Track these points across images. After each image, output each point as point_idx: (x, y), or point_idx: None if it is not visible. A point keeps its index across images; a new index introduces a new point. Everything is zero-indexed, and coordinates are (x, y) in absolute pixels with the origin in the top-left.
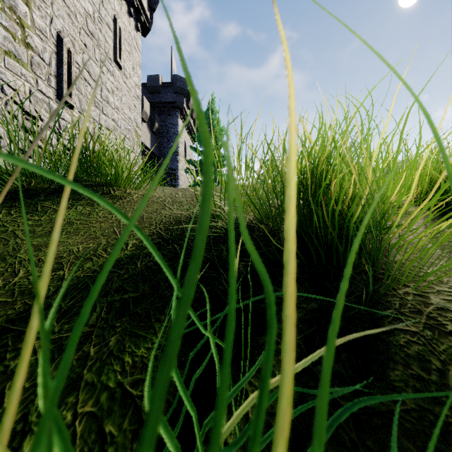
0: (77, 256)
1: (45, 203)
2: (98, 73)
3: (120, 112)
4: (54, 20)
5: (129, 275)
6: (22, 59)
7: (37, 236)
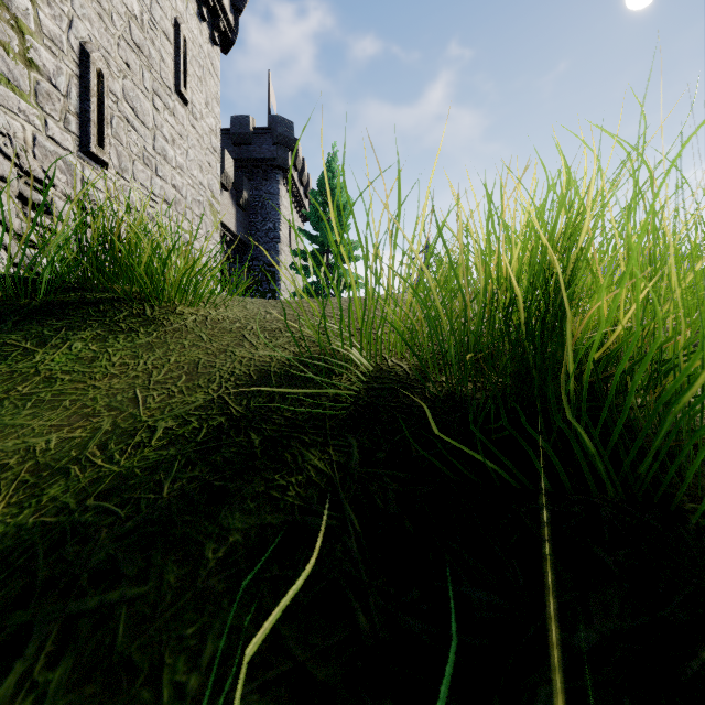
0: (39, 464)
1: (11, 338)
2: (149, 110)
3: (185, 174)
4: (74, 22)
5: (138, 523)
6: (20, 86)
7: None
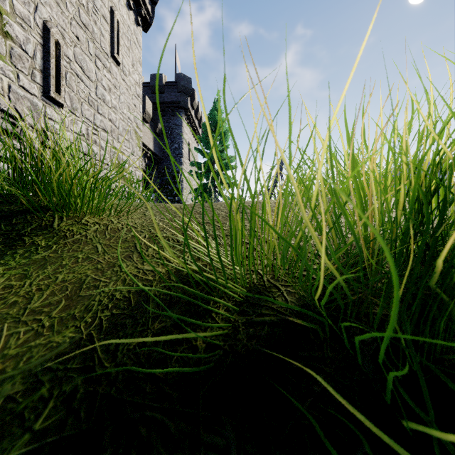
0: None
1: None
2: (93, 68)
3: (118, 112)
4: (39, 7)
5: None
6: None
7: None
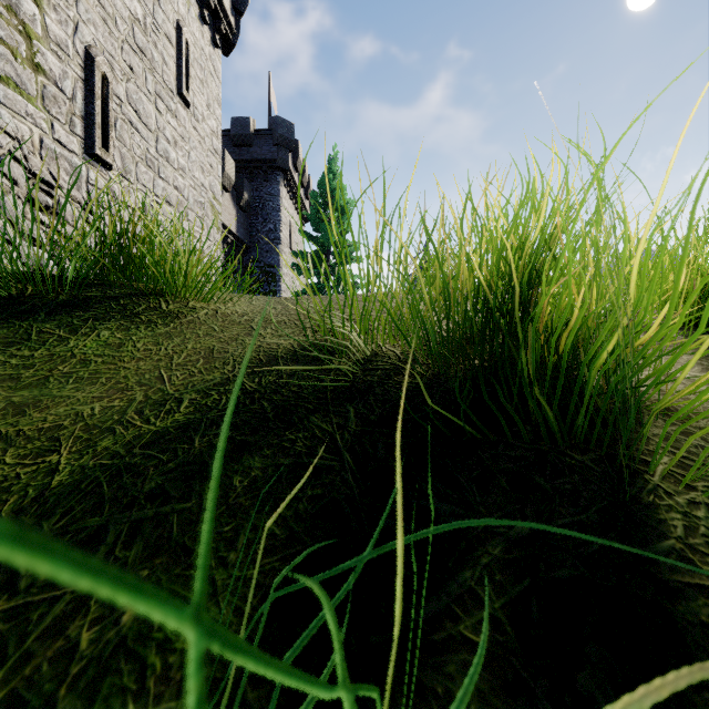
0: (88, 425)
1: (45, 326)
2: (152, 112)
3: (187, 176)
4: (80, 27)
5: (177, 464)
6: (28, 90)
7: (22, 386)
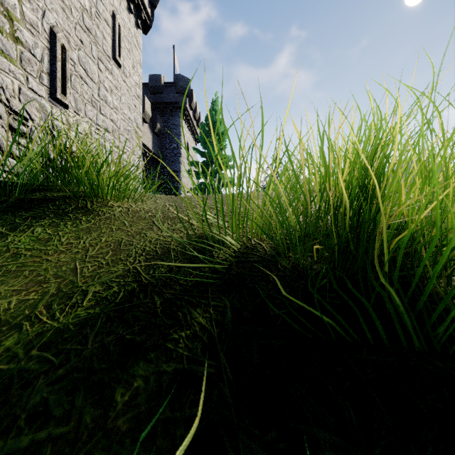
0: (1, 320)
1: None
2: (95, 71)
3: (119, 112)
4: (46, 13)
5: (67, 370)
6: (10, 55)
7: None
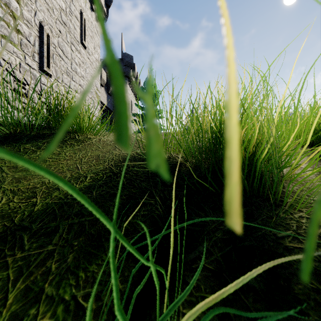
0: (47, 187)
1: (26, 146)
2: (69, 51)
3: (85, 79)
4: (37, 13)
5: None
6: (14, 41)
7: (18, 171)
